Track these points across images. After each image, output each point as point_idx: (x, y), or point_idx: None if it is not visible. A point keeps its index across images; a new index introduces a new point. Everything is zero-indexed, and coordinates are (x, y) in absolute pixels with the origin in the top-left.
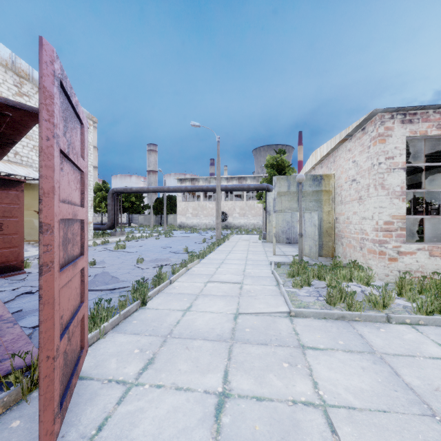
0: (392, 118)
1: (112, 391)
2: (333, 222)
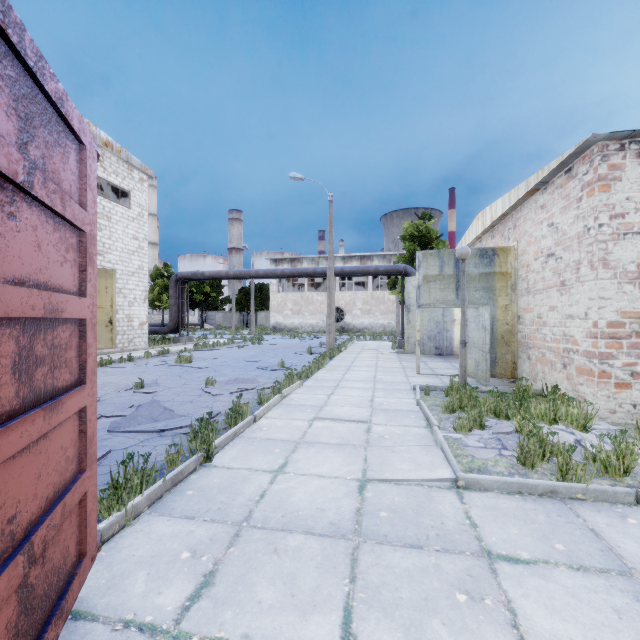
0: (622, 150)
1: None
2: (513, 322)
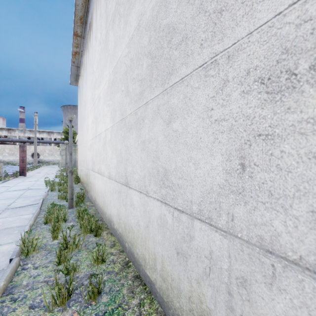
0: None
1: (28, 177)
2: None
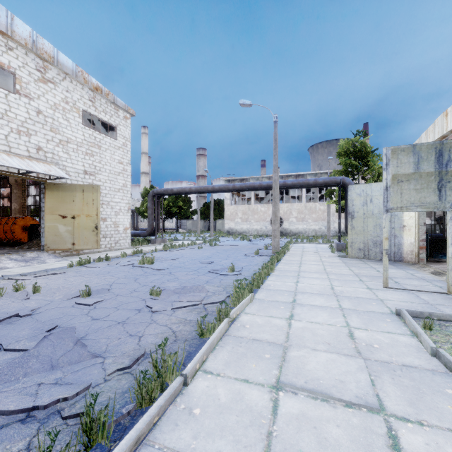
0: None
1: None
2: None
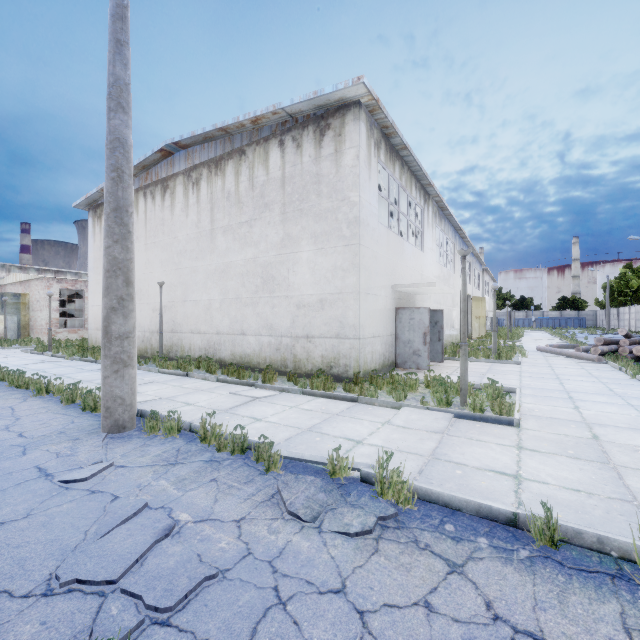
0: (53, 280)
1: None
2: (28, 321)
